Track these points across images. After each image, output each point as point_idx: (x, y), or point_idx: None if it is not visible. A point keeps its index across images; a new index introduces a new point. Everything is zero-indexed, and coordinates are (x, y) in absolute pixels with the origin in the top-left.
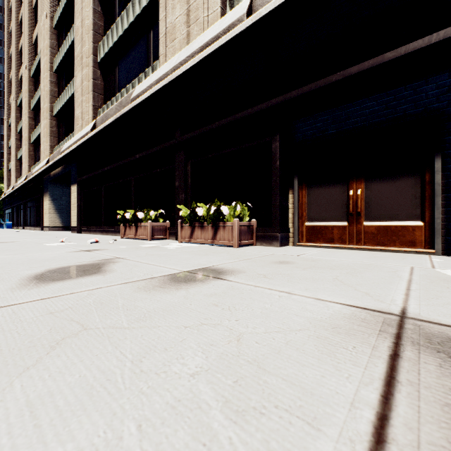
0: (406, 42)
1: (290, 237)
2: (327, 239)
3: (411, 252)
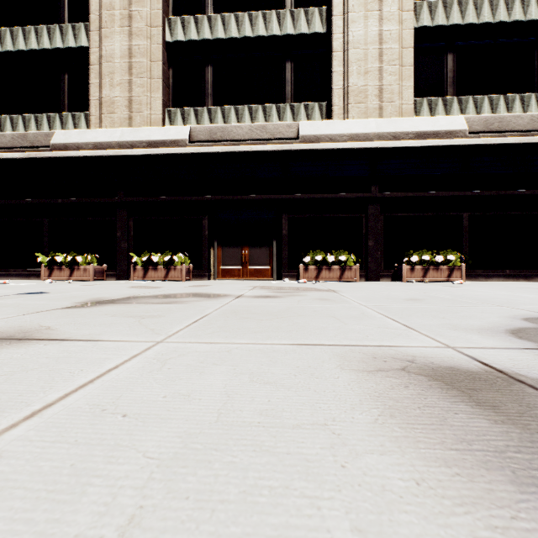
0: (264, 193)
1: (212, 275)
2: (232, 276)
3: (266, 280)
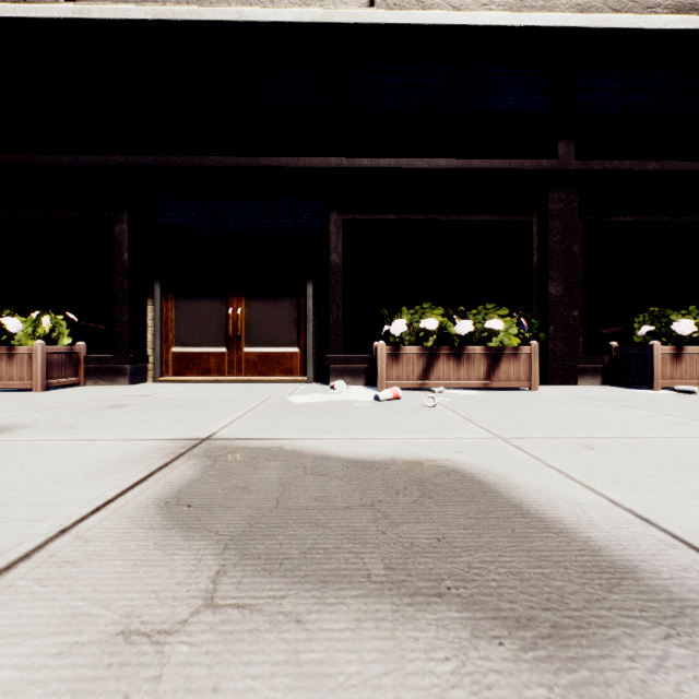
0: (280, 154)
1: (150, 370)
2: (202, 371)
3: (289, 381)
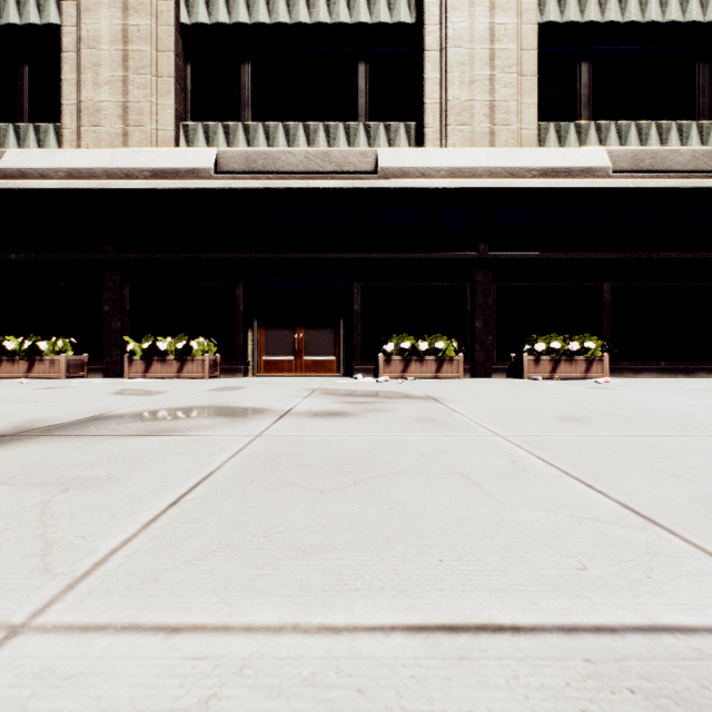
0: (326, 250)
1: (250, 370)
2: (280, 370)
3: (330, 376)
